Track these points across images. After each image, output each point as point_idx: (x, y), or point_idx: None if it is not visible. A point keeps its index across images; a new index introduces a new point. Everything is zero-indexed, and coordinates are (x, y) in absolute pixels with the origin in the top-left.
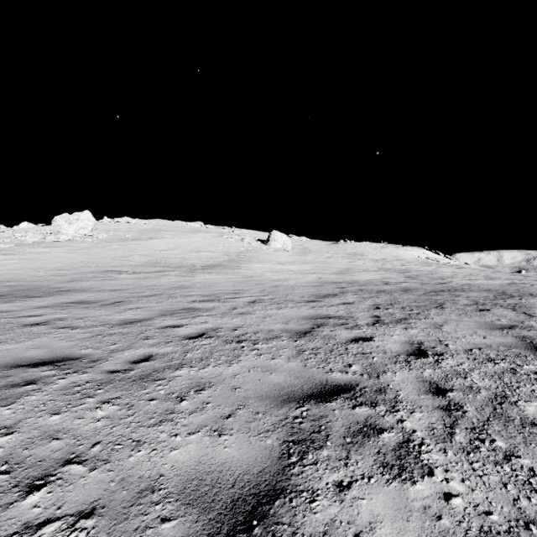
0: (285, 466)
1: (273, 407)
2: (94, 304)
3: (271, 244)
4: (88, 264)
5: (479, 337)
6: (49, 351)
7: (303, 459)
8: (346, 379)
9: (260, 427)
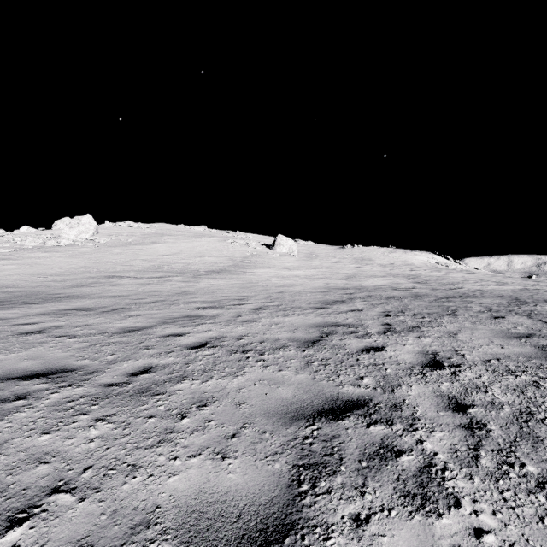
0: (296, 496)
1: (280, 425)
2: (93, 311)
3: (276, 249)
4: (89, 269)
5: (496, 347)
6: (43, 362)
7: (315, 487)
8: (358, 394)
9: (267, 449)
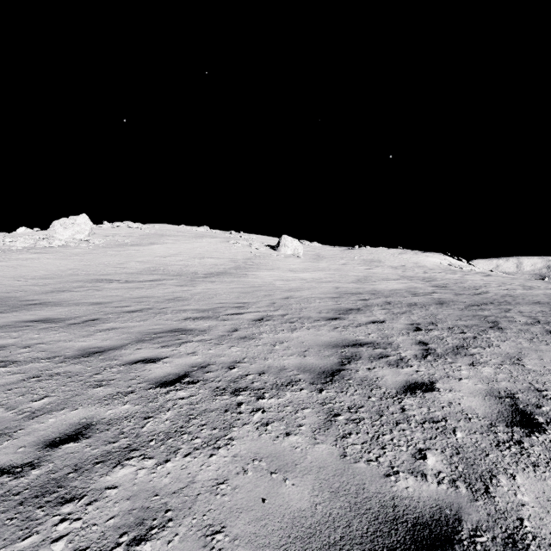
0: None
1: None
2: (60, 322)
3: (281, 250)
4: (77, 272)
5: None
6: None
7: None
8: (429, 499)
9: None
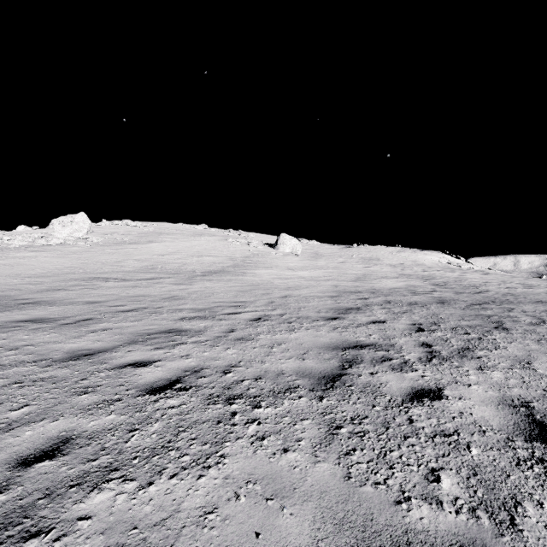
0: None
1: None
2: (52, 323)
3: (279, 248)
4: (74, 270)
5: None
6: None
7: None
8: (448, 534)
9: None
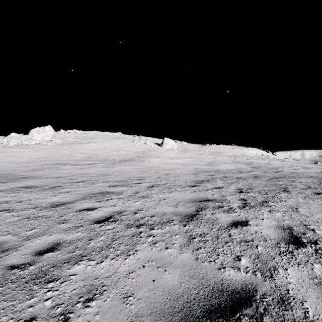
0: None
1: None
2: (38, 188)
3: (164, 146)
4: (46, 159)
5: None
6: None
7: None
8: (241, 280)
9: None
